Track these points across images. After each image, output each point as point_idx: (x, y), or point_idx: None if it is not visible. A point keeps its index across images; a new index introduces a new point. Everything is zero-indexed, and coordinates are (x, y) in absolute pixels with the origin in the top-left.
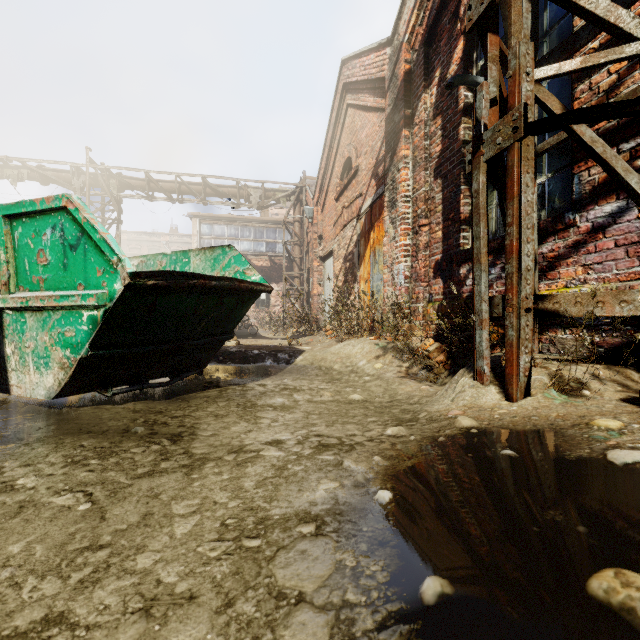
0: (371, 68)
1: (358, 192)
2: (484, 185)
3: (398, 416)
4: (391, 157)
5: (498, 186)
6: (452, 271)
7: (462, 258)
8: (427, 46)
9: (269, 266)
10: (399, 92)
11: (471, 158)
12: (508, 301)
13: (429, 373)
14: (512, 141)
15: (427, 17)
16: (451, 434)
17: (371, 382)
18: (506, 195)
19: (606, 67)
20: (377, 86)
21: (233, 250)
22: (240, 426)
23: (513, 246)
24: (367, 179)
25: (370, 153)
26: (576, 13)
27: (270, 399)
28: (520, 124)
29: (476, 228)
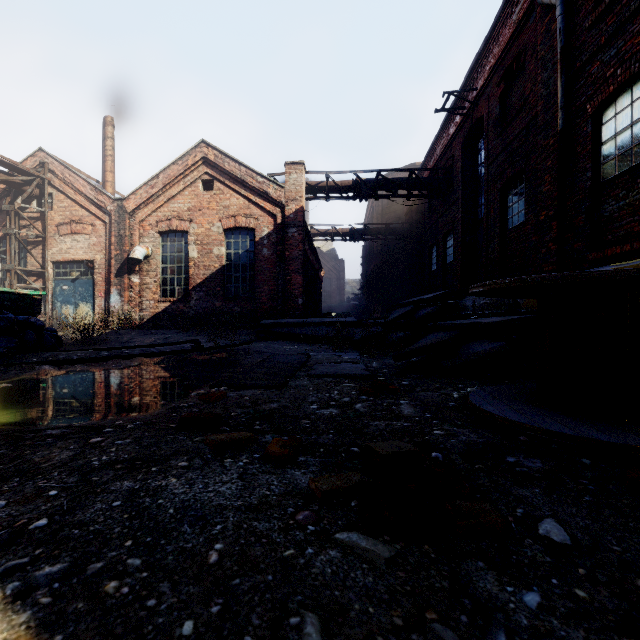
0: None
1: None
2: None
3: None
4: None
5: None
6: None
7: None
8: None
9: None
10: None
11: None
12: None
13: None
14: None
15: None
16: None
17: None
18: None
19: (33, 277)
20: None
21: None
22: None
23: None
24: None
25: None
26: (24, 277)
27: None
28: None
29: None
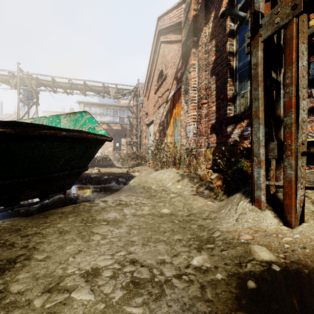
0: (174, 18)
1: (166, 88)
2: (261, 59)
3: (197, 233)
4: (185, 65)
5: (264, 66)
6: (222, 129)
7: (229, 121)
8: None
9: (120, 129)
10: (190, 28)
11: (250, 41)
12: (286, 146)
13: (211, 192)
14: (291, 17)
15: None
16: (255, 271)
17: (175, 198)
18: (284, 62)
19: None
20: (177, 28)
21: (87, 114)
22: (75, 244)
23: (292, 102)
24: (171, 80)
25: (173, 66)
26: None
27: (107, 214)
28: (300, 1)
29: (255, 92)
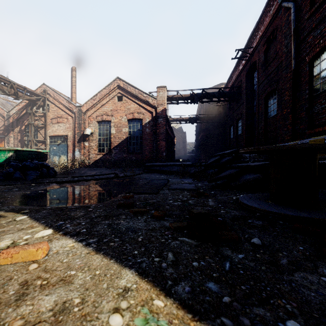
0: None
1: None
2: None
3: None
4: (8, 134)
5: None
6: None
7: None
8: (17, 120)
9: None
10: (10, 124)
11: None
12: None
13: None
14: None
15: (17, 116)
16: None
17: None
18: None
19: (40, 143)
20: (0, 114)
21: None
22: None
23: None
24: None
25: None
26: (36, 143)
27: None
28: None
29: None
